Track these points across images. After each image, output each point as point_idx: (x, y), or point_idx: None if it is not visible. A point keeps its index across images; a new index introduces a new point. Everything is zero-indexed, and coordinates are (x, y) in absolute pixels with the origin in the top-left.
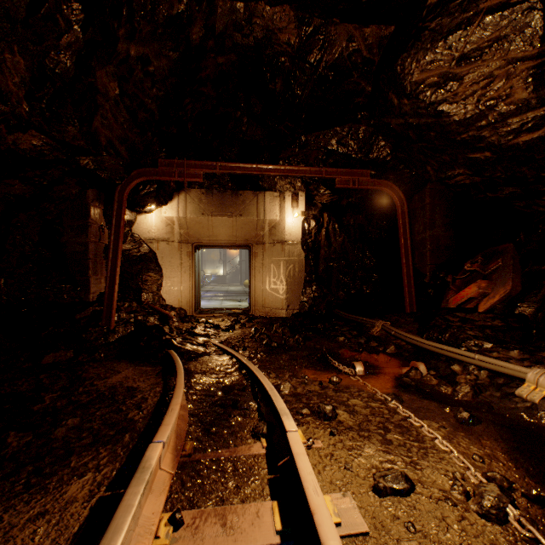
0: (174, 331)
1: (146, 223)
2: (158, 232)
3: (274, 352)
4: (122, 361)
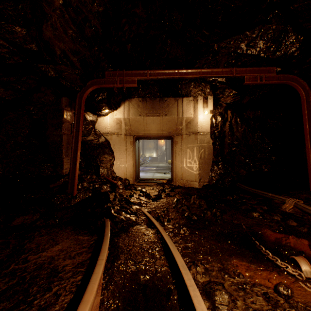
0: (117, 198)
1: (104, 122)
2: (111, 128)
3: (196, 228)
4: (67, 228)
